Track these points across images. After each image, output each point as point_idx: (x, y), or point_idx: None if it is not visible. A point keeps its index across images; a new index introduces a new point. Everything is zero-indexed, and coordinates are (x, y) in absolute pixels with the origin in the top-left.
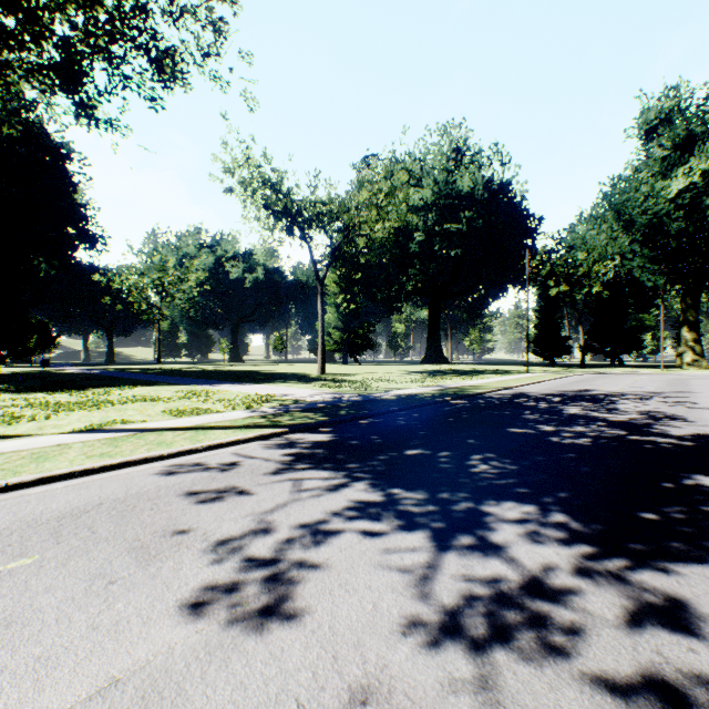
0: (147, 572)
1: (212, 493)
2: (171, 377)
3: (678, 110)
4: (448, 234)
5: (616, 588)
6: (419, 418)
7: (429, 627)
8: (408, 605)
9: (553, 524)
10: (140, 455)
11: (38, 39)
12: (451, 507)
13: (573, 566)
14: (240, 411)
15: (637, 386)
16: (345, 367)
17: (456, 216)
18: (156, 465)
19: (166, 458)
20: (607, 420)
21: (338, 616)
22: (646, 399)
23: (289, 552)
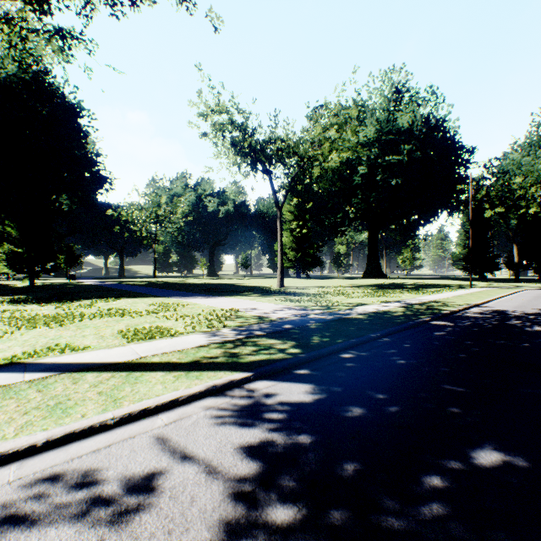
0: None
1: None
2: (156, 289)
3: None
4: (388, 166)
5: None
6: (416, 351)
7: None
8: None
9: None
10: None
11: None
12: None
13: None
14: (198, 334)
15: None
16: (298, 280)
17: (396, 150)
18: (3, 479)
19: (40, 449)
20: None
21: None
22: None
23: None
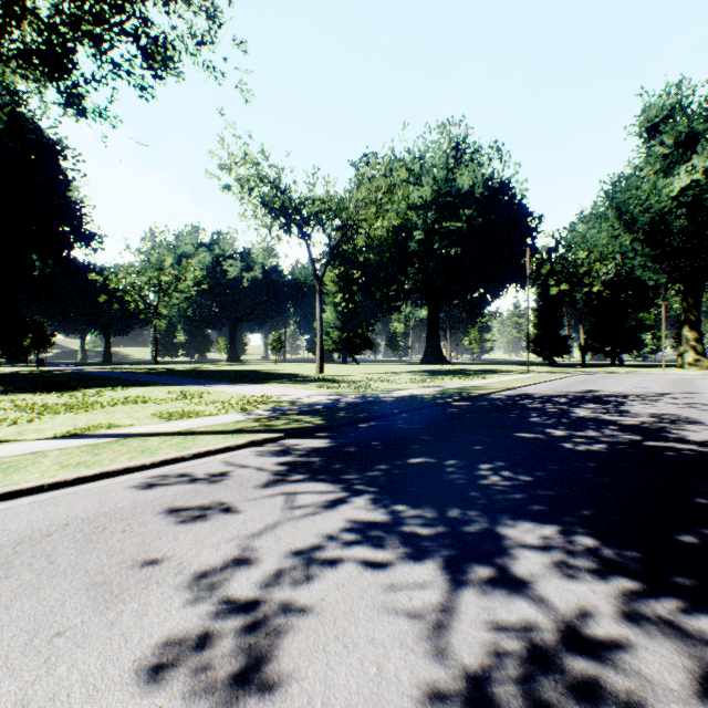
0: (105, 618)
1: (194, 511)
2: (166, 377)
3: (680, 107)
4: (447, 232)
5: (673, 641)
6: (421, 421)
7: (448, 703)
8: (420, 667)
9: (582, 551)
10: (119, 465)
11: (17, 19)
12: (463, 529)
13: (615, 609)
14: (234, 414)
15: (642, 386)
16: (343, 366)
17: (456, 214)
18: (137, 476)
19: (149, 467)
20: (619, 423)
21: (334, 685)
22: (654, 400)
23: (277, 589)
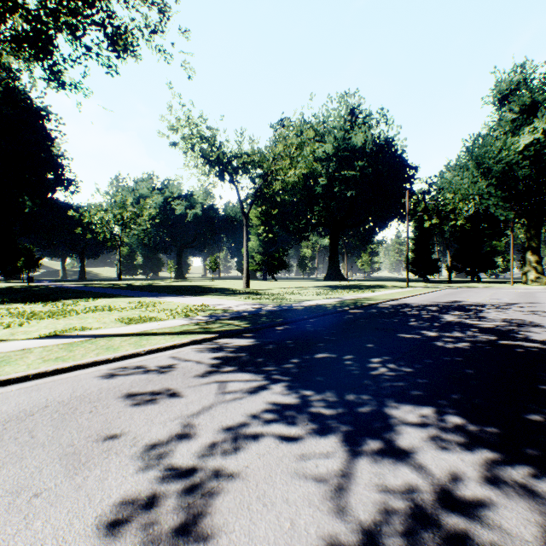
0: (73, 482)
1: (146, 395)
2: (127, 290)
3: (524, 82)
4: (345, 179)
5: (526, 501)
6: (325, 325)
7: None
8: (325, 523)
9: (452, 427)
10: (89, 359)
11: (10, 12)
12: (358, 410)
13: (479, 474)
14: (179, 319)
15: (496, 298)
16: (264, 282)
17: (352, 165)
18: (102, 368)
19: (112, 361)
20: (478, 327)
21: (255, 537)
22: (505, 309)
23: (211, 458)
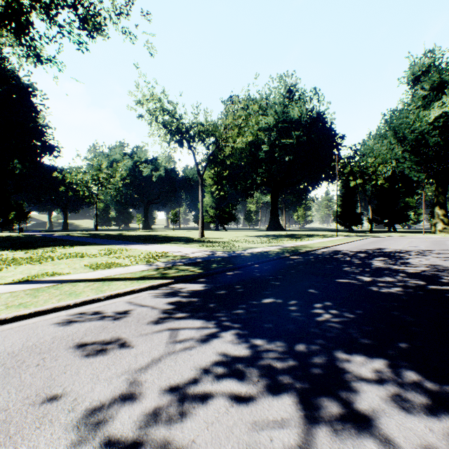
0: None
1: (97, 345)
2: (101, 239)
3: (434, 65)
4: (284, 146)
5: None
6: (269, 270)
7: None
8: None
9: (409, 385)
10: (49, 306)
11: None
12: (309, 363)
13: None
14: (141, 265)
15: (413, 245)
16: (217, 232)
17: (289, 134)
18: (62, 314)
19: (72, 307)
20: (406, 272)
21: None
22: (424, 255)
23: (153, 429)
